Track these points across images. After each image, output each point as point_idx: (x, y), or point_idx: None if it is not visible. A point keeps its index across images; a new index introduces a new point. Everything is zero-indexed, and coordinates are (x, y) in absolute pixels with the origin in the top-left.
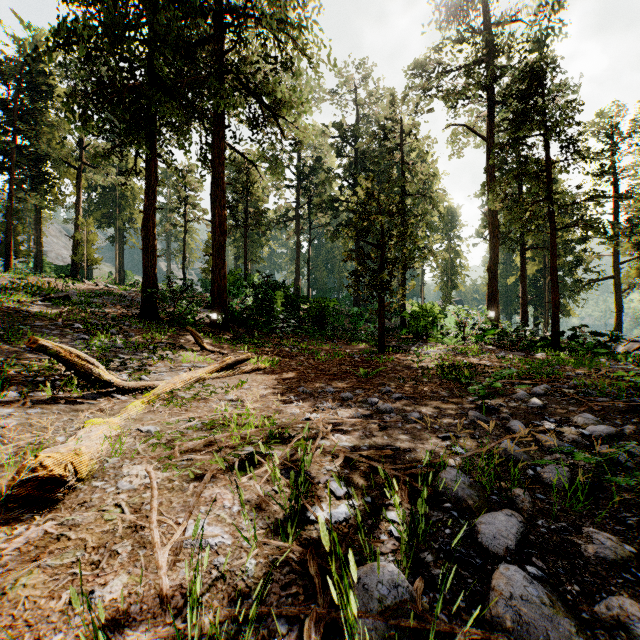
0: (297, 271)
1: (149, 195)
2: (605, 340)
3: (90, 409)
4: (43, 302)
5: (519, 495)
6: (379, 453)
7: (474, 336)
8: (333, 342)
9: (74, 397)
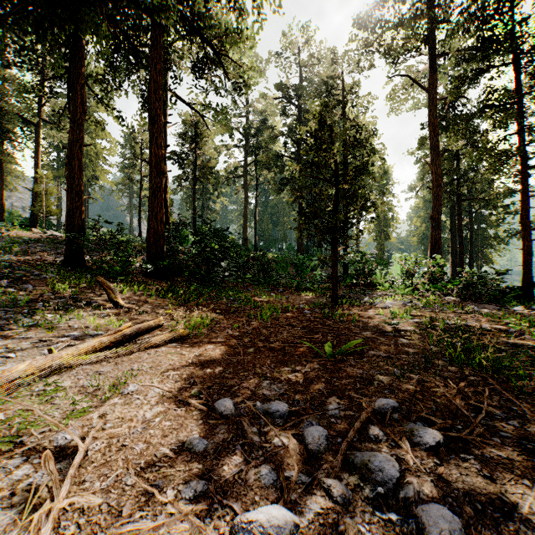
0: (245, 223)
1: (74, 129)
2: None
3: None
4: None
5: None
6: None
7: (421, 284)
8: (279, 291)
9: None
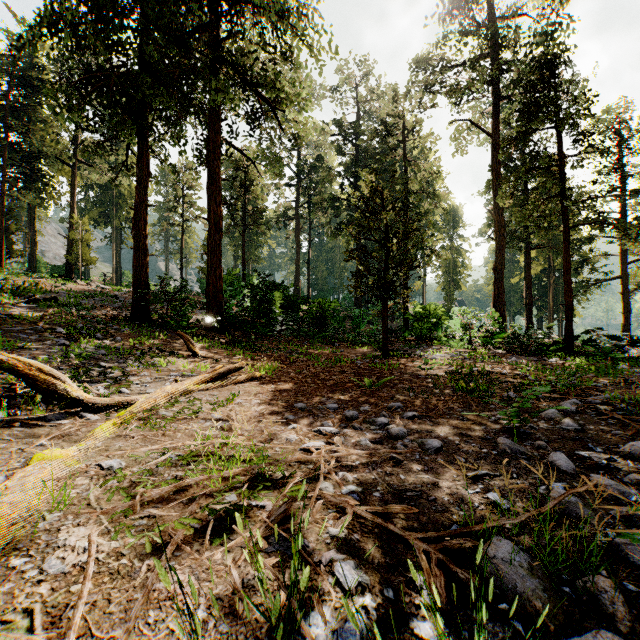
0: (297, 271)
1: (140, 191)
2: (622, 344)
3: (50, 434)
4: (28, 304)
5: (605, 590)
6: (399, 510)
7: (480, 338)
8: (334, 345)
9: (35, 417)
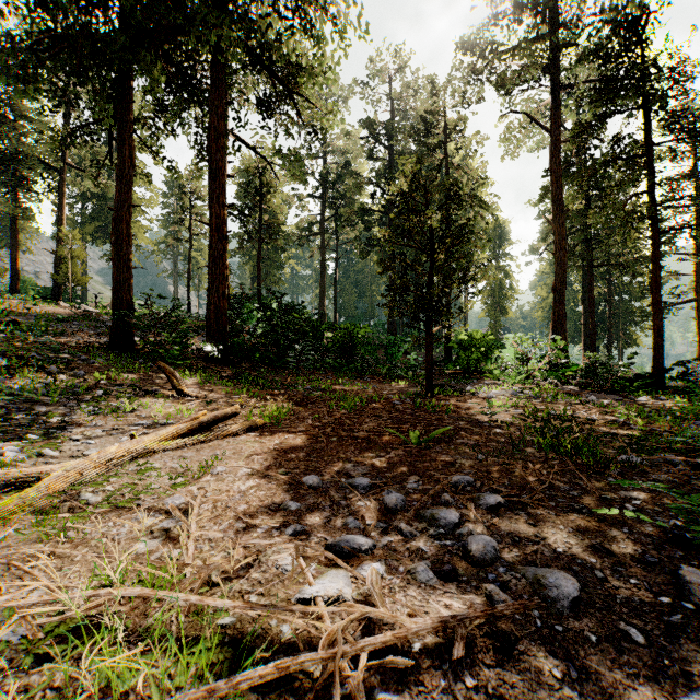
0: (322, 294)
1: (121, 187)
2: None
3: None
4: None
5: None
6: None
7: (539, 371)
8: (364, 379)
9: None
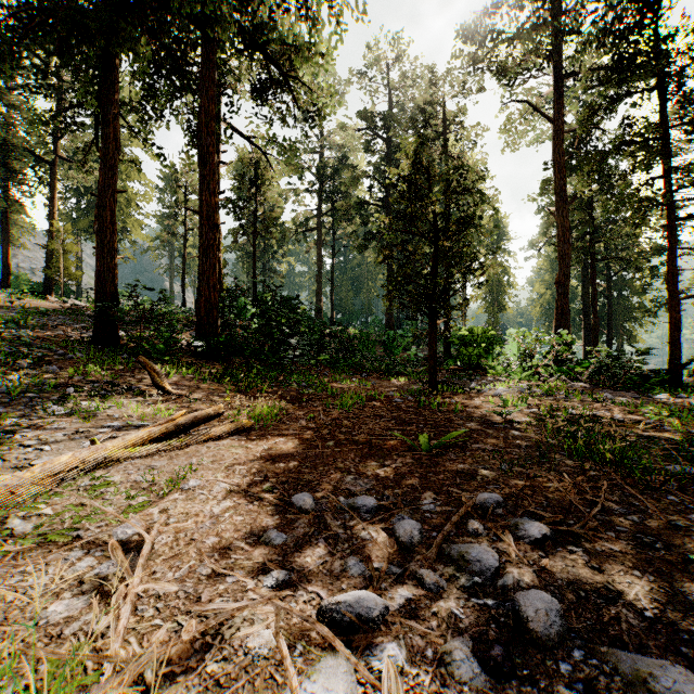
0: (318, 289)
1: (105, 171)
2: None
3: None
4: None
5: None
6: None
7: (543, 367)
8: (362, 376)
9: None
